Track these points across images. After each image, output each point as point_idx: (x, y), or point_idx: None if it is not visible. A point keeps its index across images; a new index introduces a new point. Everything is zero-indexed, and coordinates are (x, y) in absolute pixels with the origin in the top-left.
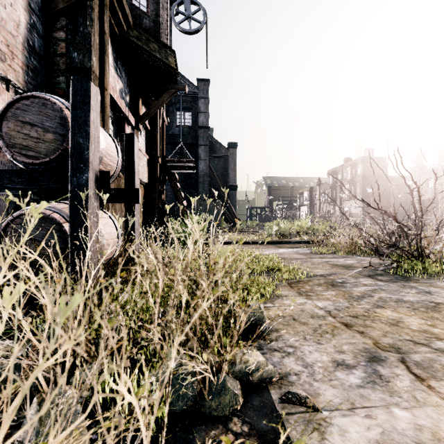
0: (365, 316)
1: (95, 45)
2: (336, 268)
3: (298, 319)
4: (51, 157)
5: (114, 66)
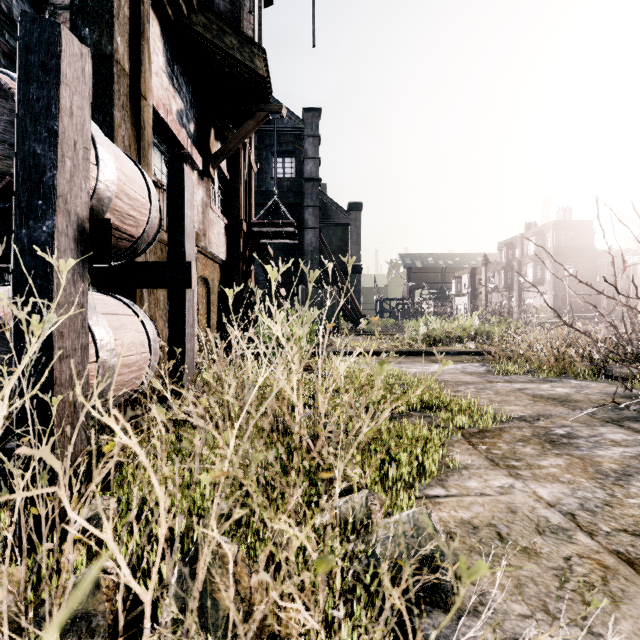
0: None
1: (121, 16)
2: (542, 404)
3: (510, 537)
4: None
5: (167, 72)
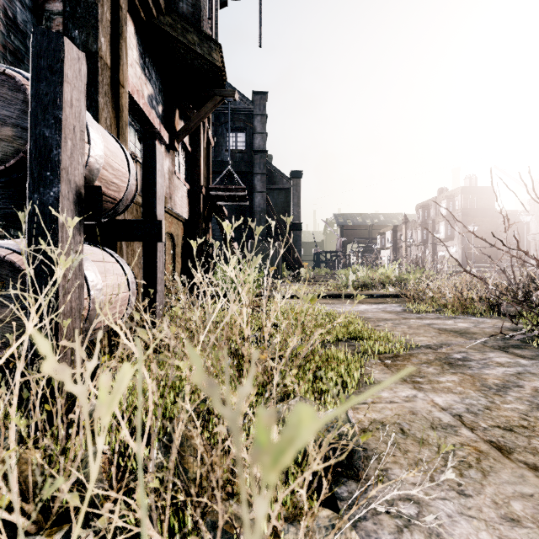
0: (525, 429)
1: (104, 21)
2: (446, 335)
3: (410, 431)
4: (7, 163)
5: (140, 63)
